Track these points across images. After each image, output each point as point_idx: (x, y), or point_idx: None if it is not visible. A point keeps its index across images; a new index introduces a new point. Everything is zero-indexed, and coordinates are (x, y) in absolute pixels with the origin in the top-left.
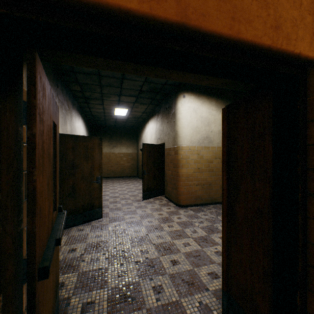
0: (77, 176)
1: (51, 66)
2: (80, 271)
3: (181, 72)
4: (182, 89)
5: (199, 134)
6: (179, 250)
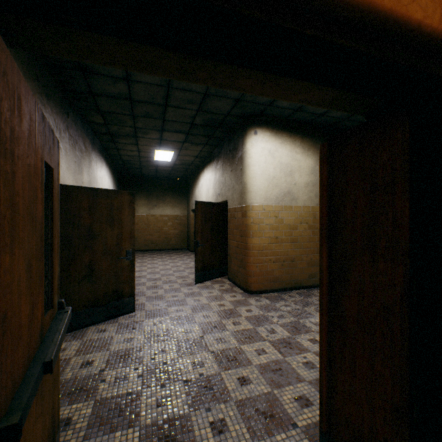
0: (97, 249)
1: (58, 85)
2: (97, 398)
3: (259, 76)
4: (252, 121)
5: (277, 187)
6: (251, 362)
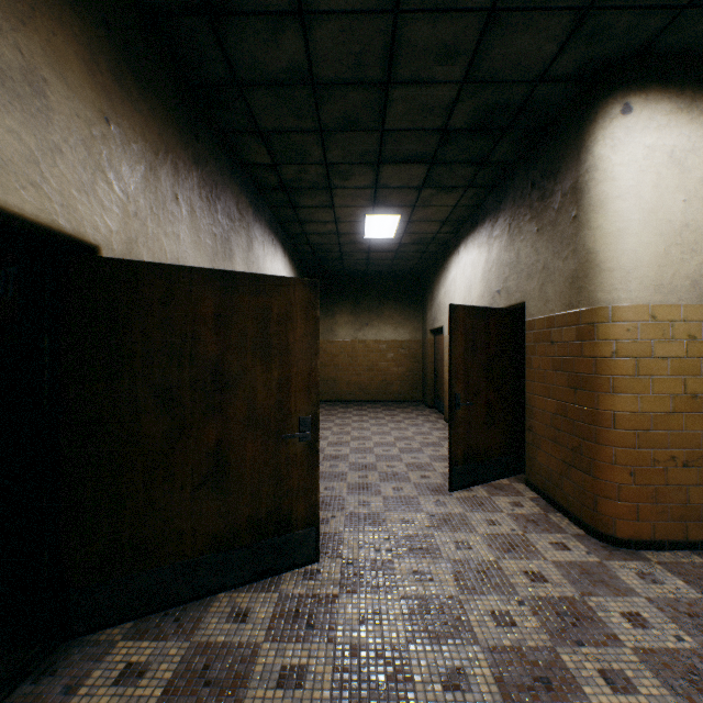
0: (233, 415)
1: (168, 65)
2: None
3: None
4: (616, 81)
5: (696, 254)
6: None
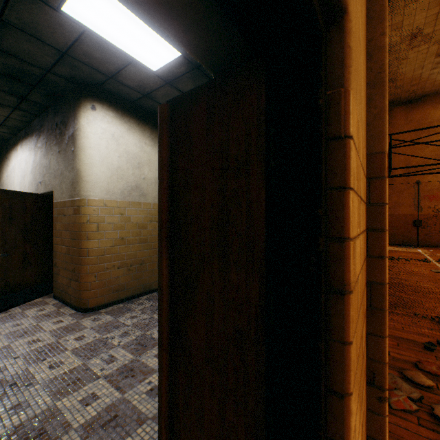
0: None
1: None
2: None
3: None
4: (90, 92)
5: (124, 180)
6: (70, 425)
